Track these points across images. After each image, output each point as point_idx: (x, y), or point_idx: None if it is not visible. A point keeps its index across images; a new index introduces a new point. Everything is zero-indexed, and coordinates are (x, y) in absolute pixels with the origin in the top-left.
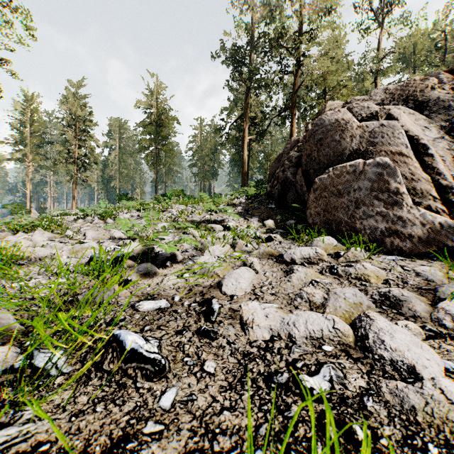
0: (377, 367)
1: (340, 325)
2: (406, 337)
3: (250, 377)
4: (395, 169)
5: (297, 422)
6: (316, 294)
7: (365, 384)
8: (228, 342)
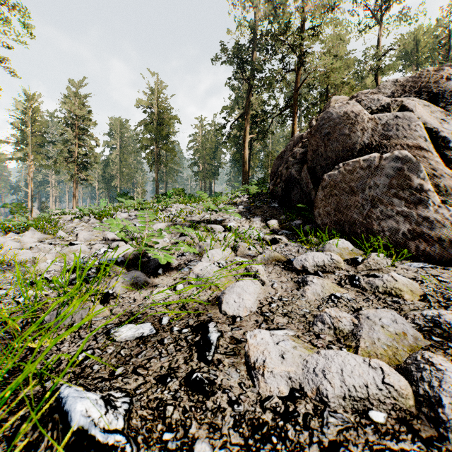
0: None
1: (393, 378)
2: None
3: None
4: (417, 164)
5: None
6: (343, 319)
7: None
8: (229, 402)
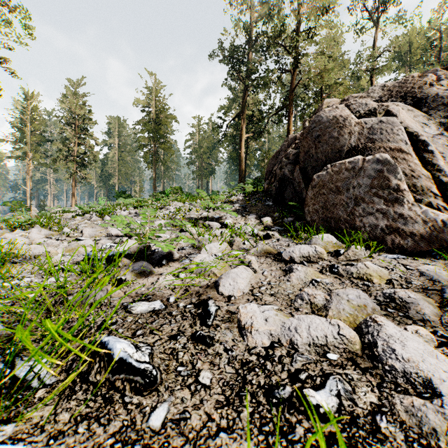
0: (388, 379)
1: (346, 331)
2: (418, 345)
3: (249, 390)
4: (395, 166)
5: (303, 447)
6: (318, 296)
7: (376, 399)
8: (225, 349)
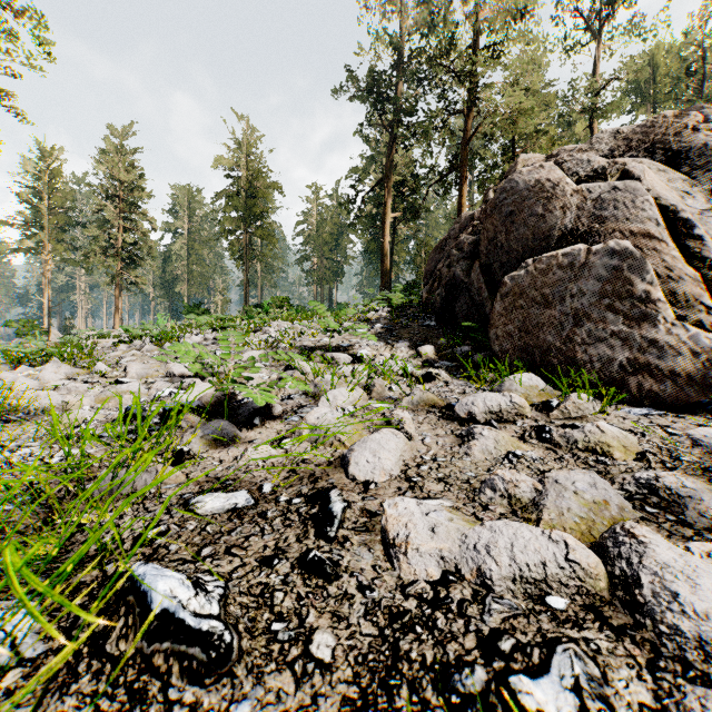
0: (667, 650)
1: (580, 554)
2: None
3: (406, 673)
4: (643, 260)
5: None
6: (521, 483)
7: (650, 696)
8: (359, 587)
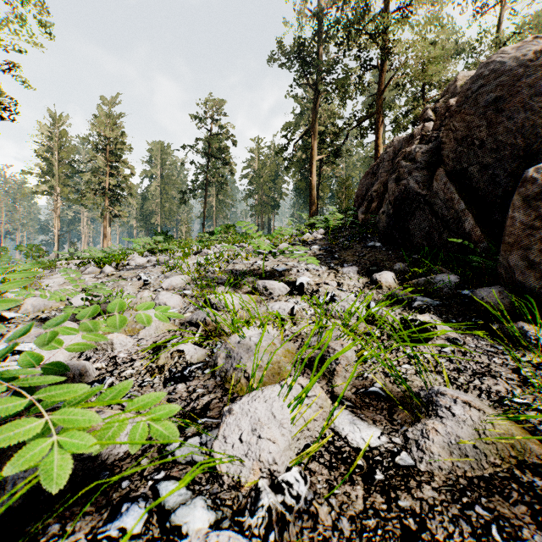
0: None
1: None
2: None
3: None
4: None
5: None
6: None
7: None
8: None
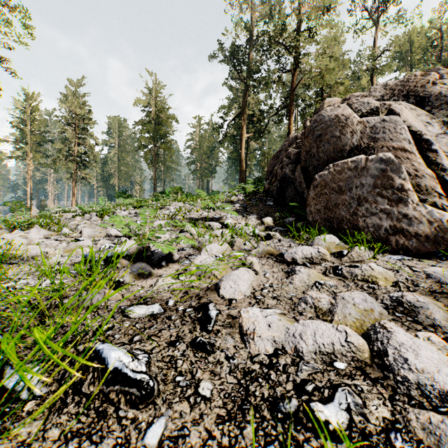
0: (401, 390)
1: (354, 338)
2: (432, 354)
3: (253, 402)
4: (399, 165)
5: None
6: (322, 299)
7: (389, 414)
8: (226, 357)
